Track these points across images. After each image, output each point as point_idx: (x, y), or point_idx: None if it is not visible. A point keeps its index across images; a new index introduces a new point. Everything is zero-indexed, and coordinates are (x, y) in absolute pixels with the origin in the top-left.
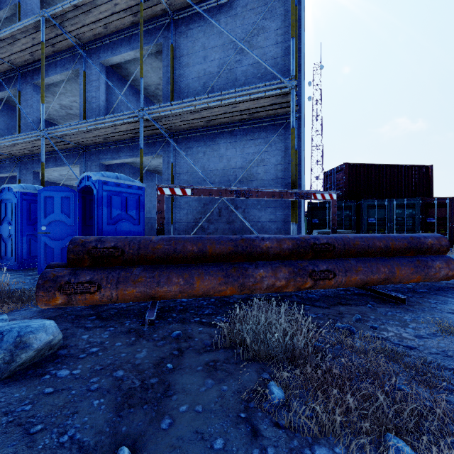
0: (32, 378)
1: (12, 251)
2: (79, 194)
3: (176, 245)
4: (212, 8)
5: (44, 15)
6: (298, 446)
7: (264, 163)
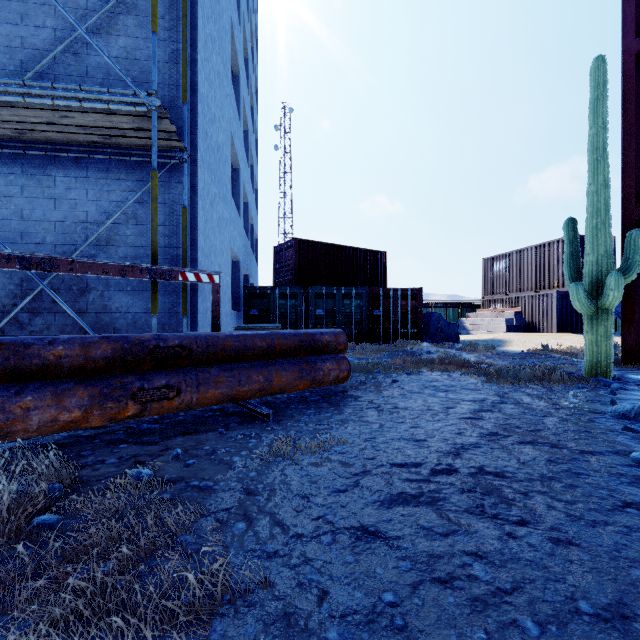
0: None
1: None
2: None
3: None
4: None
5: None
6: None
7: (137, 220)
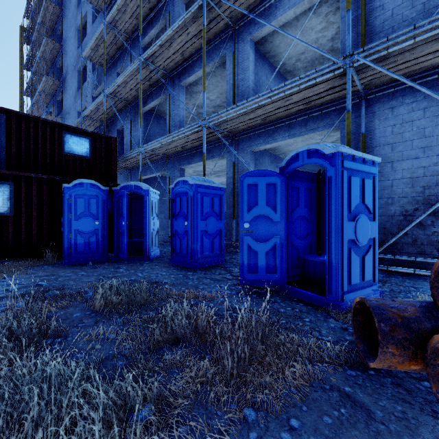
0: None
1: (187, 248)
2: (284, 179)
3: None
4: None
5: None
6: None
7: None
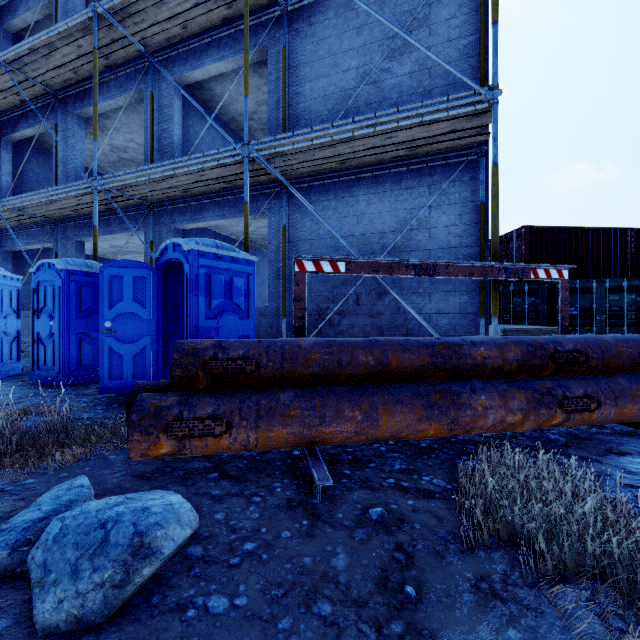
0: (164, 616)
1: (54, 358)
2: (158, 273)
3: (340, 353)
4: None
5: (97, 10)
6: None
7: (428, 224)
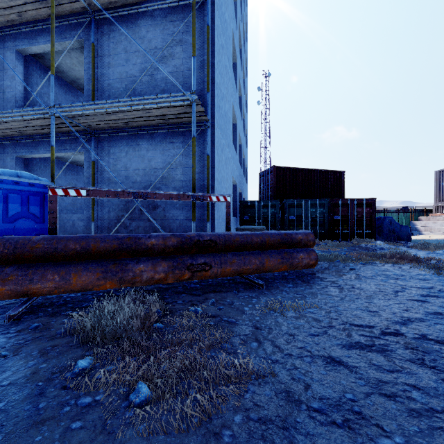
0: None
1: None
2: None
3: (57, 244)
4: (134, 13)
5: None
6: (68, 399)
7: (182, 165)
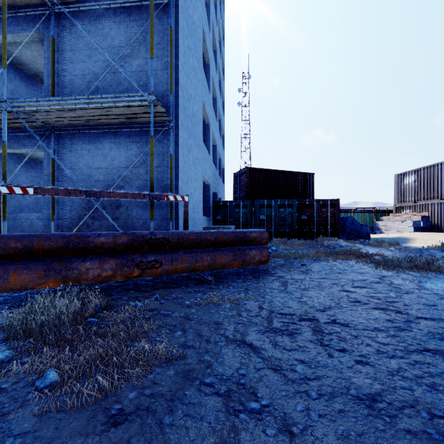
0: None
1: None
2: None
3: None
4: (96, 9)
5: None
6: None
7: (145, 165)
